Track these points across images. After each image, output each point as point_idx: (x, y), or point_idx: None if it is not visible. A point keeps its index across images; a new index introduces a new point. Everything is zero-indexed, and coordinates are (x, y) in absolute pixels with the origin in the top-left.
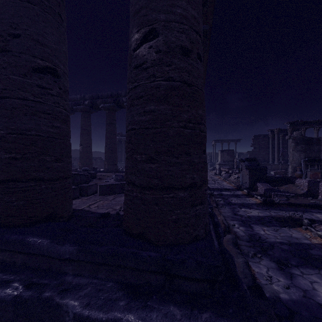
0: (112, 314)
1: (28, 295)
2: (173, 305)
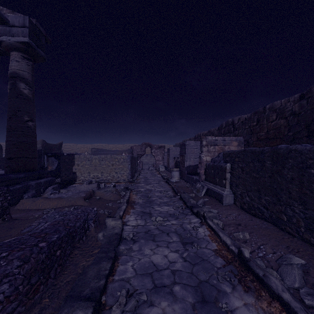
0: (40, 181)
1: (23, 185)
2: (43, 178)
